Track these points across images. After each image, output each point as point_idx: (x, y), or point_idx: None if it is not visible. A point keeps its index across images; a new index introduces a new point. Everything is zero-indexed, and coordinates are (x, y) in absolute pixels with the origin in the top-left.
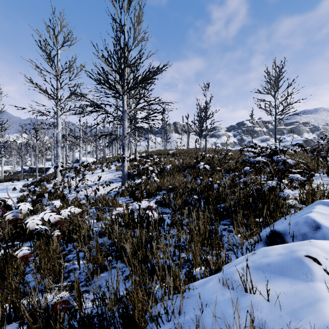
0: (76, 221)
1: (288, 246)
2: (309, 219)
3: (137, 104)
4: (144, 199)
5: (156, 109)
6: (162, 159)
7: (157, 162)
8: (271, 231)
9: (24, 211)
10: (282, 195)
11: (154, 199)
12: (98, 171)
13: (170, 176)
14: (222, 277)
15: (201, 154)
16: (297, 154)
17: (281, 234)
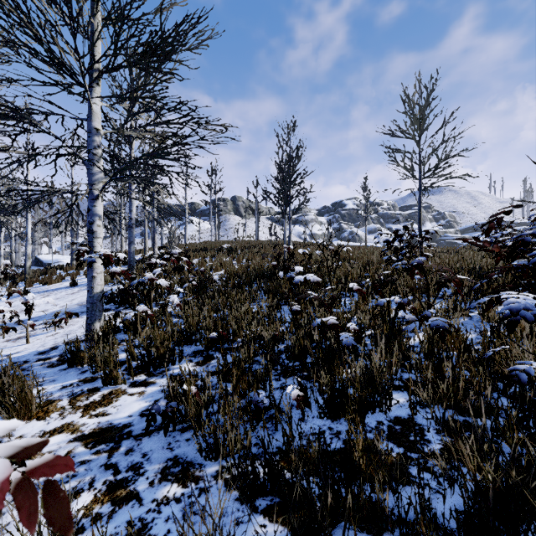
0: None
1: None
2: None
3: (129, 114)
4: (135, 375)
5: (182, 134)
6: (207, 259)
7: (182, 267)
8: None
9: None
10: None
11: (165, 378)
12: (65, 284)
13: (219, 297)
14: None
15: (288, 248)
16: (459, 251)
17: None
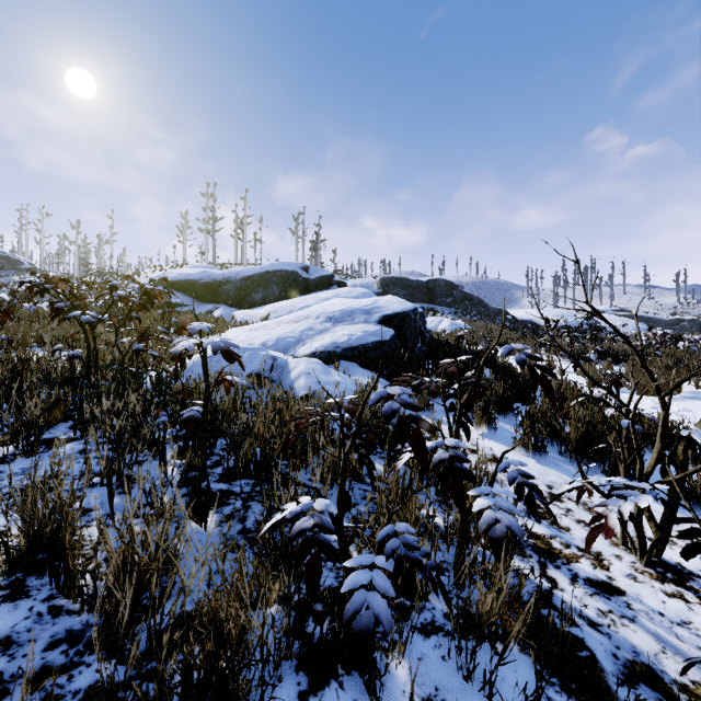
0: (134, 650)
1: (308, 363)
2: (268, 355)
3: None
4: None
5: None
6: None
7: None
8: (248, 376)
9: (452, 371)
10: (156, 354)
11: None
12: None
13: None
14: (338, 381)
15: None
16: None
17: (259, 374)
